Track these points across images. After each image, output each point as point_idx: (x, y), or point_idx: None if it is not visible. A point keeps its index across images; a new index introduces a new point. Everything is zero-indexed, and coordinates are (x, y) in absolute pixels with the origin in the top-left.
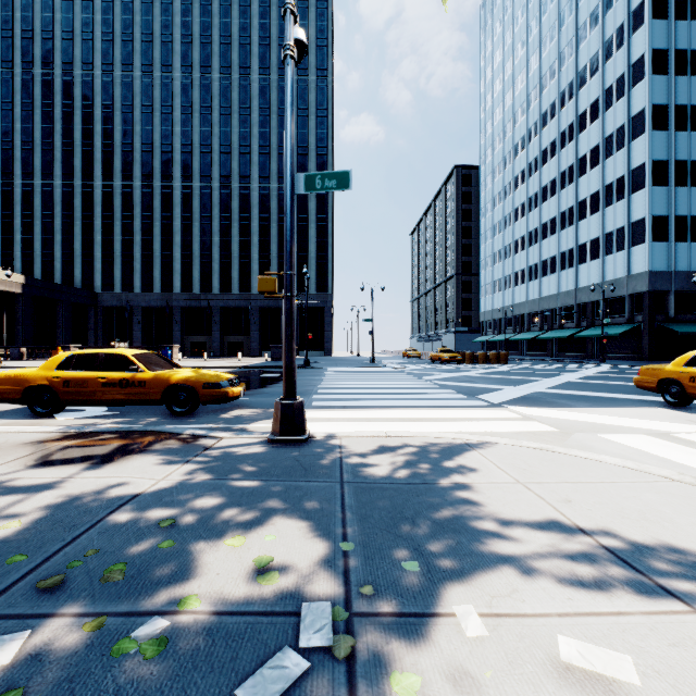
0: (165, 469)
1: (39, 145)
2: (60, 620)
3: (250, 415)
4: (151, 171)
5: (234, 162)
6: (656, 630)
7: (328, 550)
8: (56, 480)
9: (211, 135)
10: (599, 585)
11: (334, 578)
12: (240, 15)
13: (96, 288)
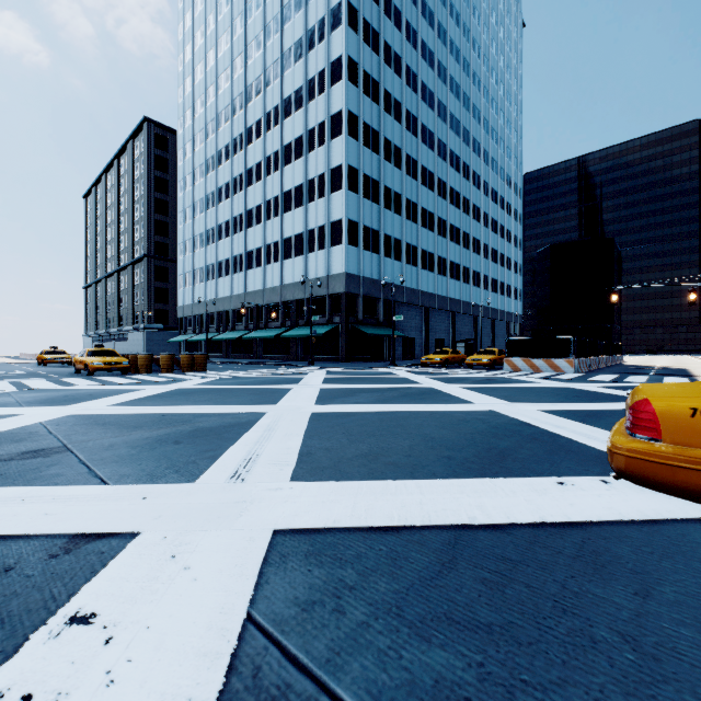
0: None
1: None
2: None
3: None
4: None
5: None
6: None
7: None
8: None
9: None
10: None
11: None
12: None
13: None
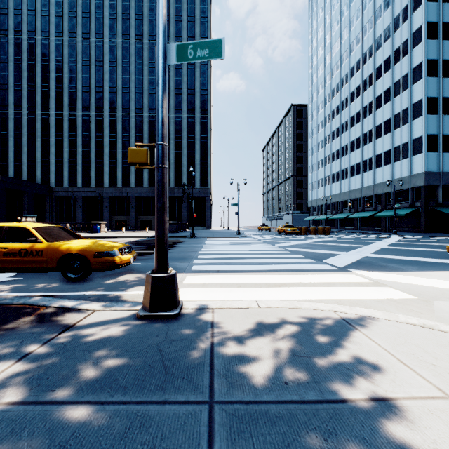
0: None
1: (12, 86)
2: None
3: (136, 281)
4: (89, 104)
5: (145, 99)
6: None
7: None
8: None
9: (129, 81)
10: None
11: None
12: (149, 0)
13: (51, 184)
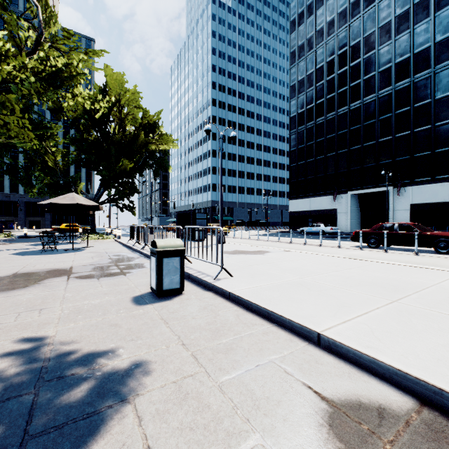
0: None
1: None
2: None
3: None
4: None
5: None
6: None
7: None
8: None
9: None
10: None
11: None
12: None
13: None
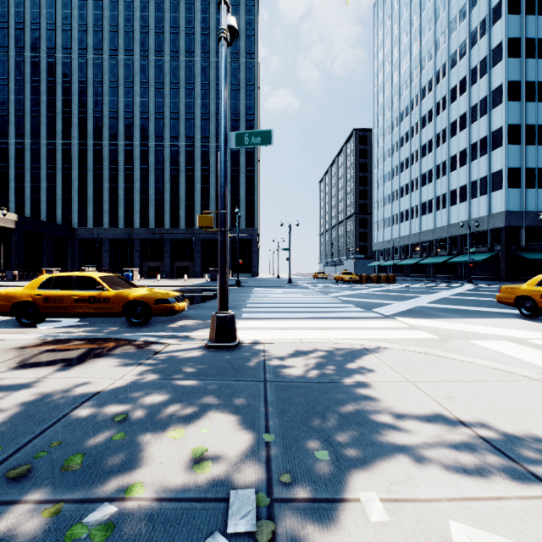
0: (122, 370)
1: (29, 112)
2: (23, 506)
3: (192, 325)
4: (117, 132)
5: (181, 126)
6: (531, 513)
7: (253, 441)
8: (32, 380)
9: (163, 104)
10: (480, 472)
11: (258, 466)
12: (186, 11)
13: (73, 224)
